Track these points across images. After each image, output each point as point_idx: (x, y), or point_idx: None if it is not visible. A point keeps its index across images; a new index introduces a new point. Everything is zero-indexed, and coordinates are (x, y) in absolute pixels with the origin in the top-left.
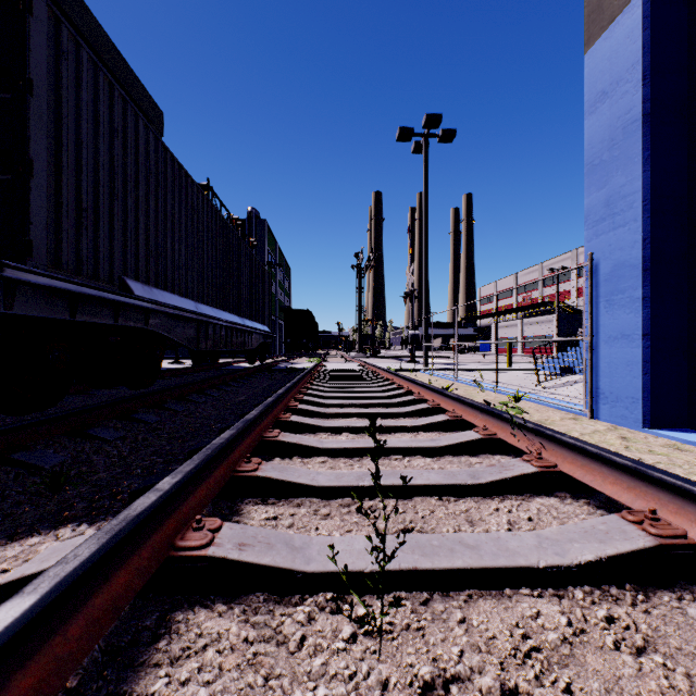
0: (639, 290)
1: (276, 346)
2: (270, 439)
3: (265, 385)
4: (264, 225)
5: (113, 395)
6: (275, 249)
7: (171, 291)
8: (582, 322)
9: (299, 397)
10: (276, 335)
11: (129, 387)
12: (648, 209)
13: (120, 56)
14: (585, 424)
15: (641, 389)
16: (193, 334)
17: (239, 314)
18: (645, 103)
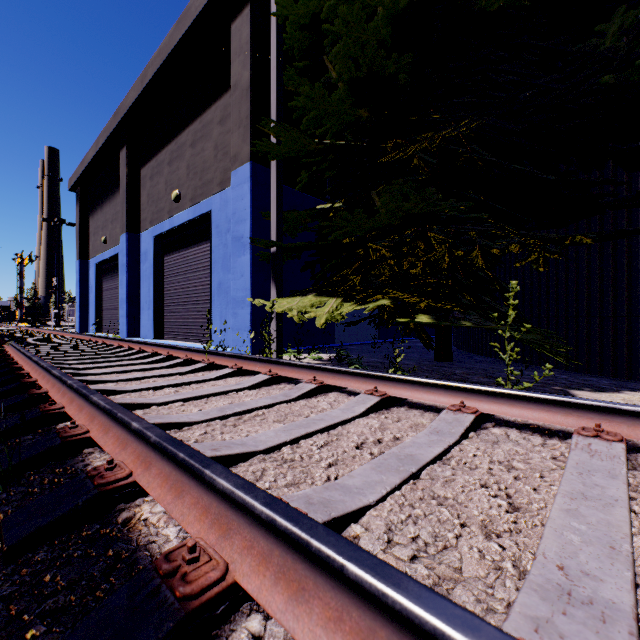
0: (79, 310)
1: None
2: None
3: None
4: None
5: None
6: None
7: None
8: None
9: None
10: None
11: None
12: (80, 296)
13: None
14: None
15: (79, 326)
16: None
17: None
18: (80, 279)
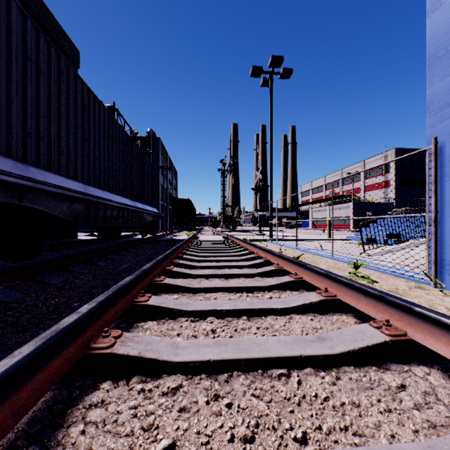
0: None
1: (167, 223)
2: (98, 352)
3: (150, 253)
4: (159, 141)
5: (7, 265)
6: (166, 158)
7: (57, 173)
8: (368, 208)
9: (169, 269)
10: (167, 216)
11: (7, 260)
12: None
13: (41, 1)
14: (437, 295)
15: None
16: (81, 212)
17: (132, 198)
18: None
